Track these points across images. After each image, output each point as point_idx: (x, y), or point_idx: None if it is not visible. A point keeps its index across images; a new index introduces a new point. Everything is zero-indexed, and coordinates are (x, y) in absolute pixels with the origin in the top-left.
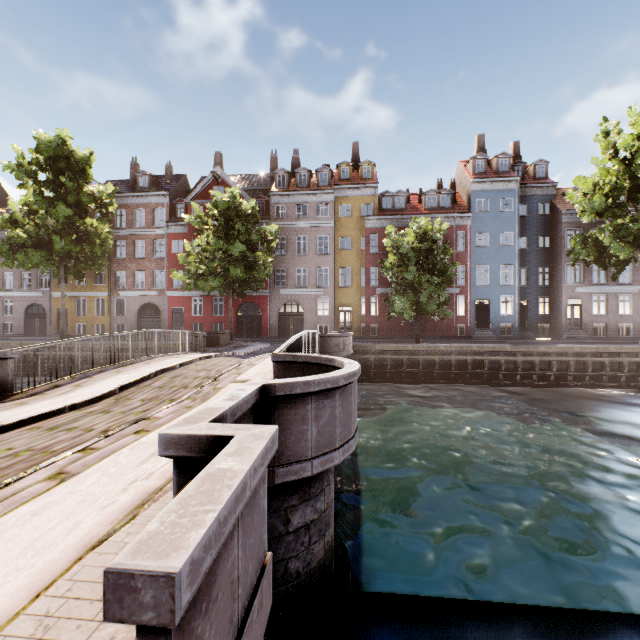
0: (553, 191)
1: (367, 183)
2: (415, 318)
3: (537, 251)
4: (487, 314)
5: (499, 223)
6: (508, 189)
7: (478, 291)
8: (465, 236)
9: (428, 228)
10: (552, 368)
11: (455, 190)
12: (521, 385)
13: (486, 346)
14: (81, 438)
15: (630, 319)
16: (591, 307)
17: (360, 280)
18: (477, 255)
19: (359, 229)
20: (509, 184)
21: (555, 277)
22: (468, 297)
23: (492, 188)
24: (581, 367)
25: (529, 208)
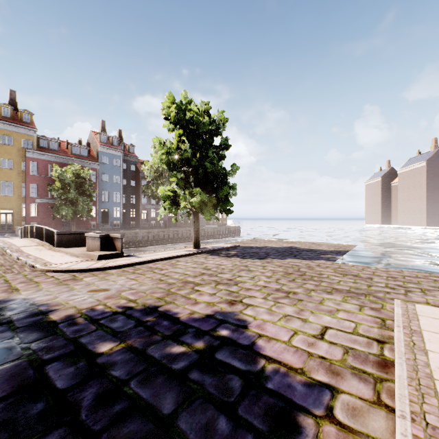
0: (137, 160)
1: (28, 126)
2: (72, 218)
3: (130, 187)
4: (108, 216)
5: (114, 171)
6: (118, 155)
7: (103, 204)
8: (96, 174)
9: (81, 171)
10: (137, 239)
11: (90, 147)
12: (126, 248)
13: (111, 232)
14: (2, 261)
15: (163, 219)
16: (151, 214)
17: (21, 192)
18: (103, 185)
19: (21, 156)
20: (118, 153)
21: (138, 200)
22: (98, 207)
23: (110, 152)
24: (147, 238)
25: (127, 166)
